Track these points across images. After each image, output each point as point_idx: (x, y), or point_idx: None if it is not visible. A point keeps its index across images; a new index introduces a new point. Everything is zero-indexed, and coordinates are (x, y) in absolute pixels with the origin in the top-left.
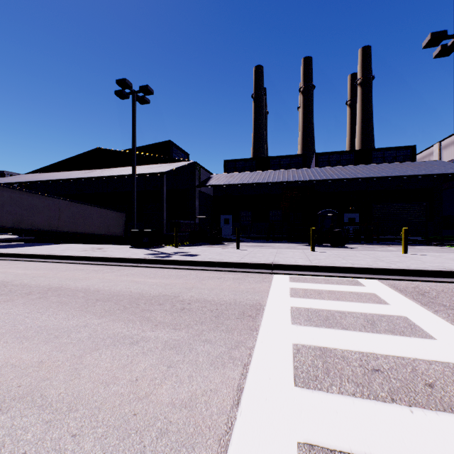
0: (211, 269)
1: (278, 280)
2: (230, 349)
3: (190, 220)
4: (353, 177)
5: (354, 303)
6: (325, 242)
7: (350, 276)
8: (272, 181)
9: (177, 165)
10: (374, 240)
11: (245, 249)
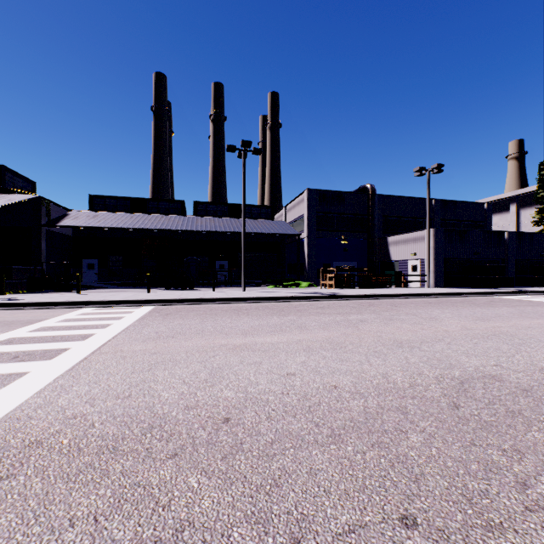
0: (29, 308)
1: (82, 310)
2: (4, 330)
3: (33, 265)
4: (212, 230)
5: (111, 315)
6: (177, 286)
7: (140, 305)
8: (138, 227)
9: (11, 200)
10: (234, 283)
11: (87, 293)
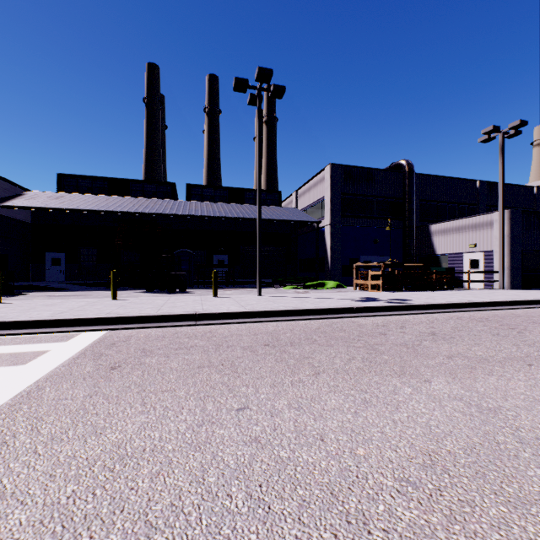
0: None
1: None
2: None
3: None
4: (210, 215)
5: None
6: (163, 287)
7: (77, 329)
8: (113, 209)
9: None
10: (237, 283)
11: (13, 301)
